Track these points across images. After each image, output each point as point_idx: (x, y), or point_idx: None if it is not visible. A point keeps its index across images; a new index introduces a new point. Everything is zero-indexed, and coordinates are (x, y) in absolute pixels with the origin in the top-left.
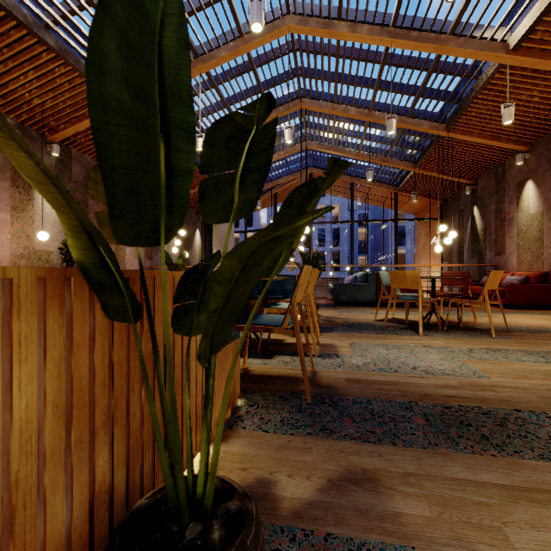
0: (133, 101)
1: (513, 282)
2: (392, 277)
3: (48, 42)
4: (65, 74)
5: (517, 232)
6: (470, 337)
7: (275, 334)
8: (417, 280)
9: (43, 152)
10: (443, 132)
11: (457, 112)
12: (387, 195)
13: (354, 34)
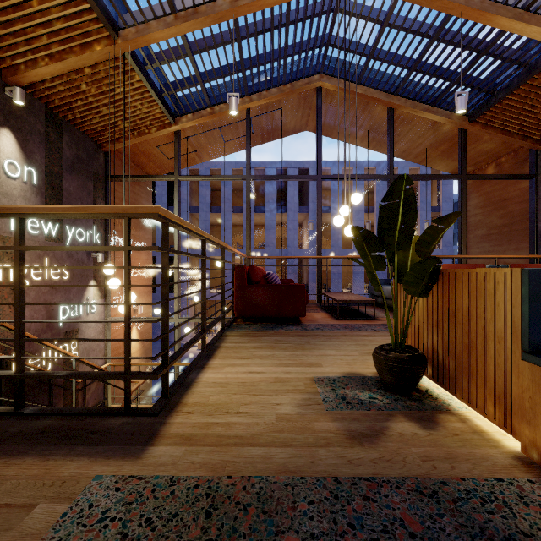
0: None
1: None
2: None
3: None
4: None
5: None
6: None
7: None
8: None
9: None
10: None
11: None
12: None
13: None
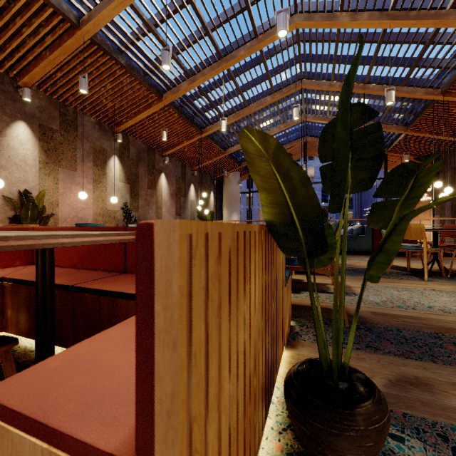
0: (343, 133)
1: None
2: None
3: (121, 62)
4: (130, 83)
5: None
6: None
7: (293, 275)
8: (422, 232)
9: (112, 140)
10: (438, 96)
11: (454, 77)
12: None
13: (354, 22)
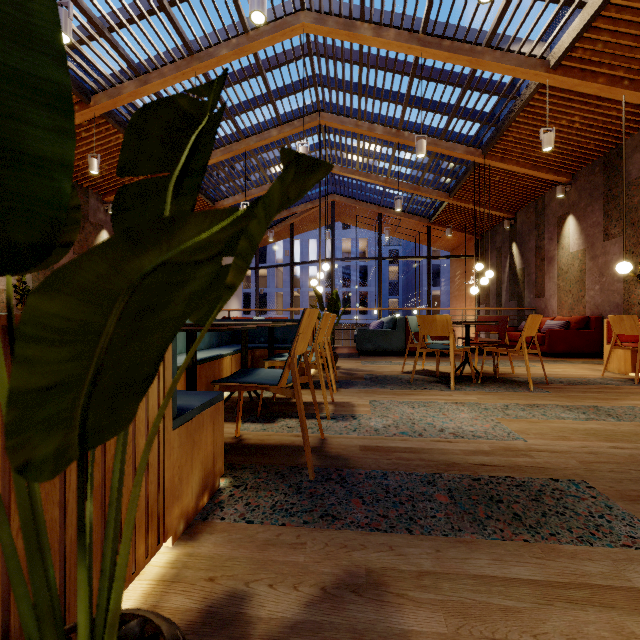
0: None
1: (553, 328)
2: (420, 322)
3: None
4: None
5: (558, 273)
6: (506, 391)
7: None
8: (449, 325)
9: None
10: (480, 158)
11: (494, 136)
12: (420, 229)
13: (379, 39)
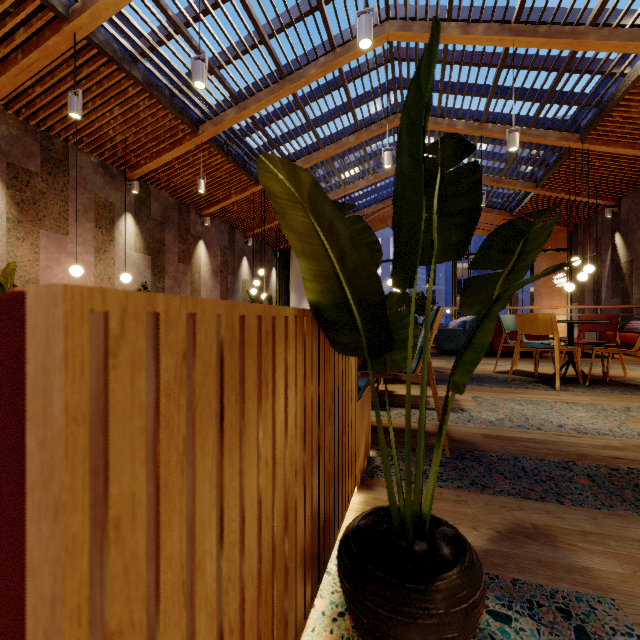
0: (412, 168)
1: None
2: (519, 321)
3: (135, 76)
4: (149, 107)
5: None
6: (623, 394)
7: (382, 385)
8: (553, 324)
9: (123, 190)
10: (576, 143)
11: (596, 118)
12: (499, 223)
13: (466, 36)
